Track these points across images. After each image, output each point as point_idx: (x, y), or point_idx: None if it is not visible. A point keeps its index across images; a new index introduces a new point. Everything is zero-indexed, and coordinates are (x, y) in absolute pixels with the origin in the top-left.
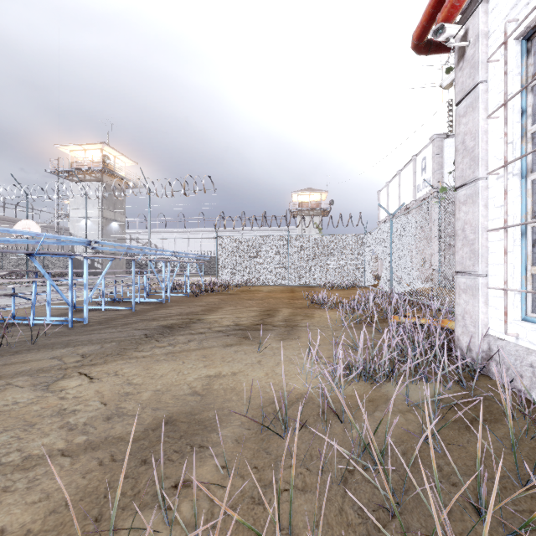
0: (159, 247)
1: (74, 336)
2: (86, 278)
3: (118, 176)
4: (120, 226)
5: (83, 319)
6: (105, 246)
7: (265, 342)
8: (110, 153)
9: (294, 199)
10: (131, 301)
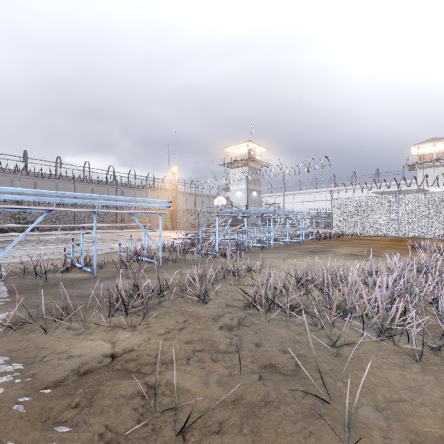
0: (281, 206)
1: (273, 251)
2: (272, 227)
3: (257, 160)
4: (257, 194)
5: (270, 245)
6: (249, 208)
7: (368, 260)
8: (252, 146)
9: (413, 152)
10: (281, 241)
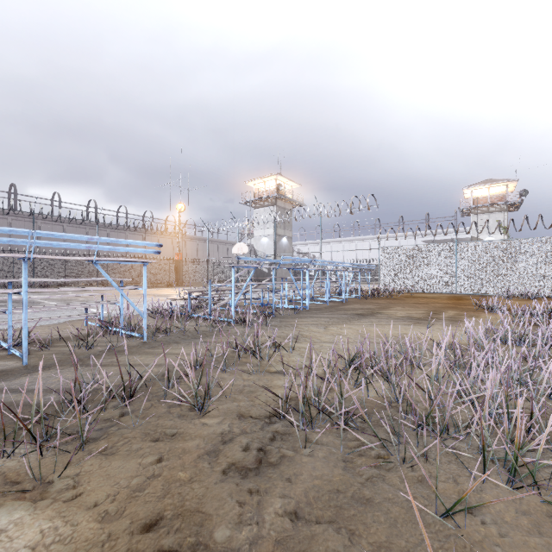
0: (316, 257)
1: (309, 314)
2: (307, 282)
3: (287, 199)
4: (288, 241)
5: (306, 307)
6: (278, 258)
7: (433, 326)
8: (281, 181)
9: (466, 195)
10: (319, 300)
